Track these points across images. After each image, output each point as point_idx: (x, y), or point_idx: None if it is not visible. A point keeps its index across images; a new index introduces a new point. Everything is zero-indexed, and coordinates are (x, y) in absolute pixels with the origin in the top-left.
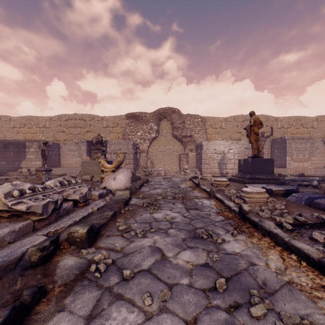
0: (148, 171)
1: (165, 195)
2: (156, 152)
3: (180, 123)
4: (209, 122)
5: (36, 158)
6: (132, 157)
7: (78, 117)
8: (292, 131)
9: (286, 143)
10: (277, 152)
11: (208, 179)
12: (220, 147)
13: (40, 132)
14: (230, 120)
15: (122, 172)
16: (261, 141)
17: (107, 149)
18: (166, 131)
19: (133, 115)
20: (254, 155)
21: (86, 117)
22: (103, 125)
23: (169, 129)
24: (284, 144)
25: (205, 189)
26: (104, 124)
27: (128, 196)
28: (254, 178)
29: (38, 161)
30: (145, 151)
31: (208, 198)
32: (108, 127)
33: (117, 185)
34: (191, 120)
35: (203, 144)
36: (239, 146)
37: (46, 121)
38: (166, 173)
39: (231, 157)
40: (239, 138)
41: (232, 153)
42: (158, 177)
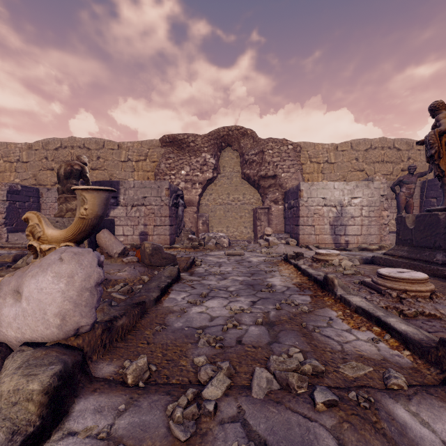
0: (197, 239)
1: (237, 342)
2: (213, 205)
3: (256, 154)
4: (308, 152)
5: None
6: (167, 213)
7: (77, 143)
8: None
9: None
10: (436, 203)
11: (333, 262)
12: (333, 193)
13: (12, 170)
14: (343, 149)
15: (53, 264)
16: (409, 183)
17: (120, 198)
18: (231, 168)
19: (173, 138)
20: None
21: (91, 143)
22: (120, 157)
23: (236, 165)
24: None
25: (383, 319)
26: (122, 155)
27: (26, 420)
28: None
29: None
30: (195, 203)
31: None
32: (129, 161)
33: (22, 323)
34: (276, 147)
35: (302, 189)
36: (370, 192)
37: (23, 151)
38: (231, 242)
39: (355, 212)
40: (367, 178)
41: (358, 204)
42: (216, 251)
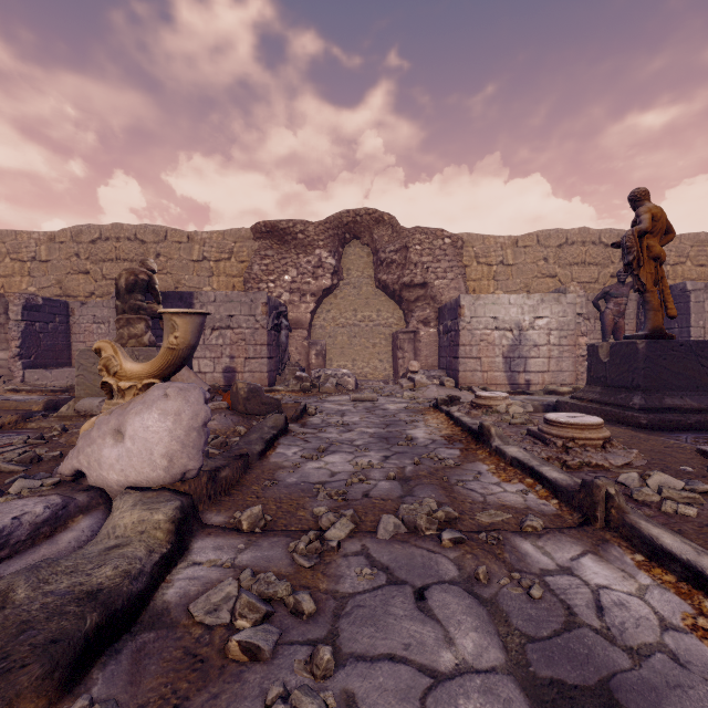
0: (308, 378)
1: (363, 495)
2: (332, 328)
3: (396, 251)
4: (473, 249)
5: (0, 343)
6: (264, 340)
7: (125, 232)
8: (687, 273)
9: (688, 302)
10: None
11: (499, 408)
12: (508, 310)
13: (24, 273)
14: (526, 244)
15: (158, 400)
16: (618, 296)
17: None
18: (359, 272)
19: (272, 227)
20: (654, 330)
21: (147, 234)
22: (192, 254)
23: (367, 267)
24: (681, 304)
25: (536, 468)
26: (194, 252)
27: (158, 544)
28: (659, 407)
29: (6, 351)
30: (305, 324)
31: (585, 532)
32: (205, 261)
33: (127, 464)
34: (426, 241)
35: (464, 305)
36: (562, 309)
37: (41, 244)
38: (359, 382)
39: (539, 338)
40: (559, 289)
41: (544, 327)
42: (337, 396)
